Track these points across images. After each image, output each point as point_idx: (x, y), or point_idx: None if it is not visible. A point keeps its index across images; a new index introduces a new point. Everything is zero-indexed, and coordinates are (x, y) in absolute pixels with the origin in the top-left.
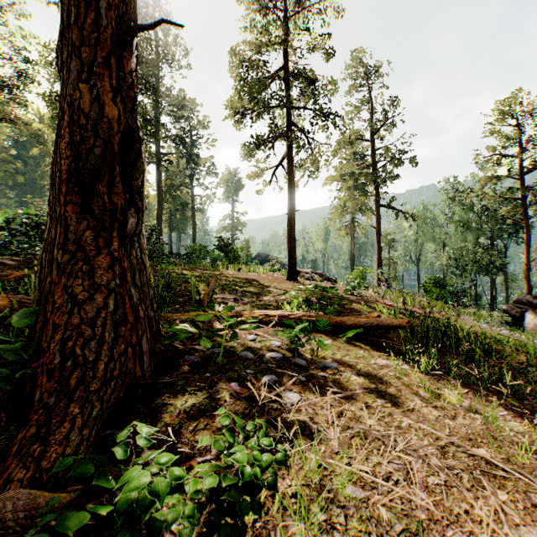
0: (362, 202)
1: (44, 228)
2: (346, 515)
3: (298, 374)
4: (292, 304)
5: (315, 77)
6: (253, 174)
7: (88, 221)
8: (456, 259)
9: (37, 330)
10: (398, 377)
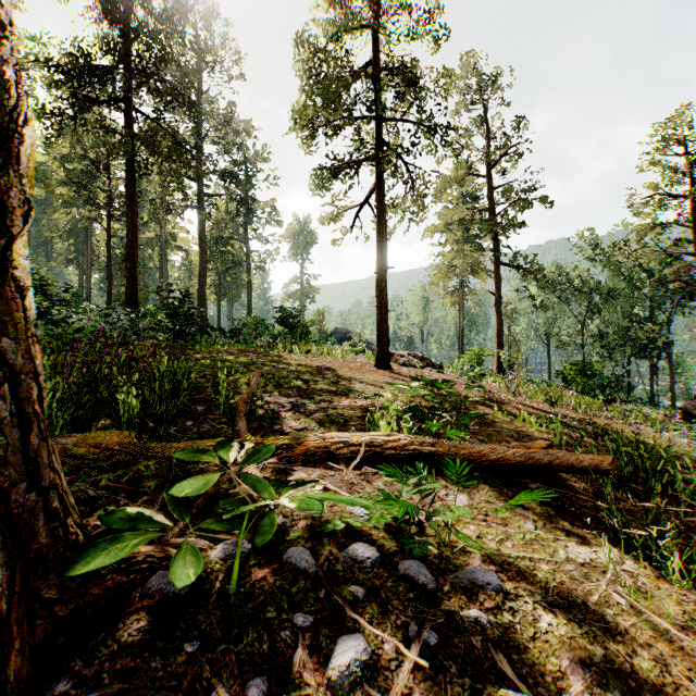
0: (476, 259)
1: None
2: None
3: (418, 623)
4: (388, 417)
5: (416, 77)
6: (327, 216)
7: None
8: (602, 337)
9: None
10: (633, 607)
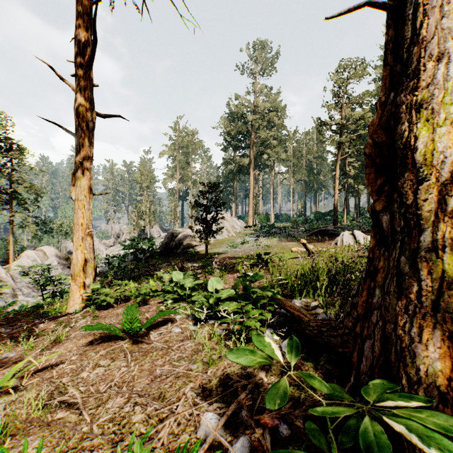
0: None
1: None
2: (202, 359)
3: None
4: None
5: None
6: None
7: None
8: None
9: None
10: None
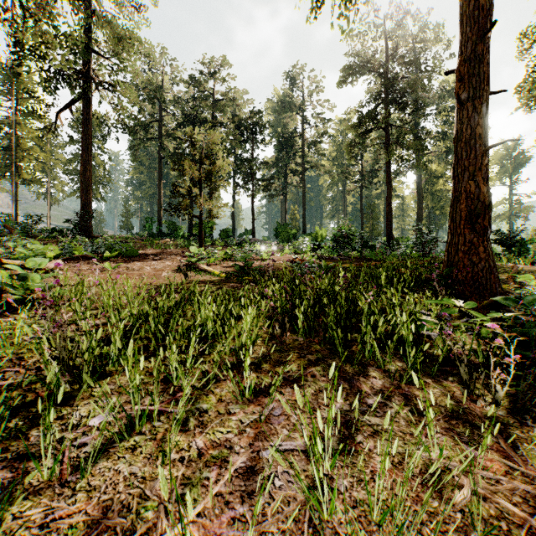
0: None
1: (352, 237)
2: None
3: None
4: None
5: None
6: None
7: (474, 234)
8: None
9: (453, 275)
10: None
